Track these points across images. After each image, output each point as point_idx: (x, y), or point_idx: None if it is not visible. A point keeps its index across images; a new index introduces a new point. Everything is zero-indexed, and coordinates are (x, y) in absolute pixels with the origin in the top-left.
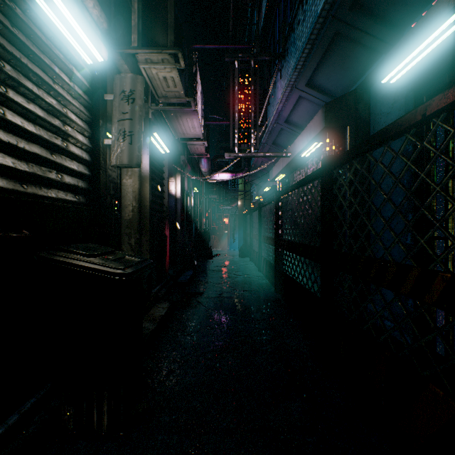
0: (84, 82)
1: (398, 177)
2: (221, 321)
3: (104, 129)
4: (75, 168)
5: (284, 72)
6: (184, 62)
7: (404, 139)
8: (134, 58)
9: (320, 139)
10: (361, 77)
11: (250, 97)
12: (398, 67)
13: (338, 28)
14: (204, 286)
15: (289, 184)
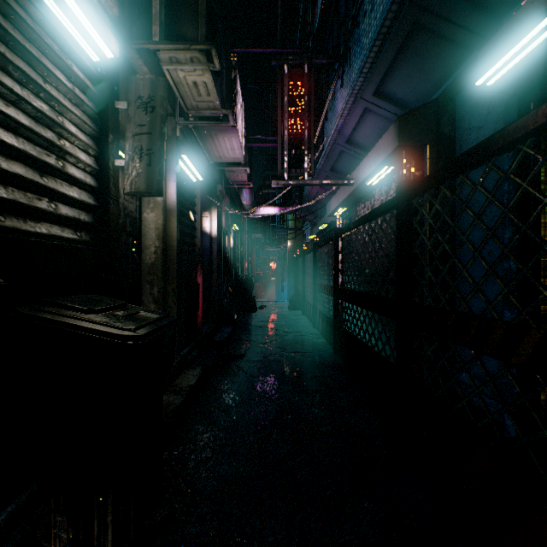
0: (89, 84)
1: (508, 205)
2: (267, 392)
3: (116, 146)
4: (75, 196)
5: (346, 79)
6: (219, 62)
7: (501, 160)
8: (156, 59)
9: (391, 162)
10: (445, 82)
11: (303, 110)
12: (499, 63)
13: (416, 18)
14: (245, 346)
15: (351, 220)
